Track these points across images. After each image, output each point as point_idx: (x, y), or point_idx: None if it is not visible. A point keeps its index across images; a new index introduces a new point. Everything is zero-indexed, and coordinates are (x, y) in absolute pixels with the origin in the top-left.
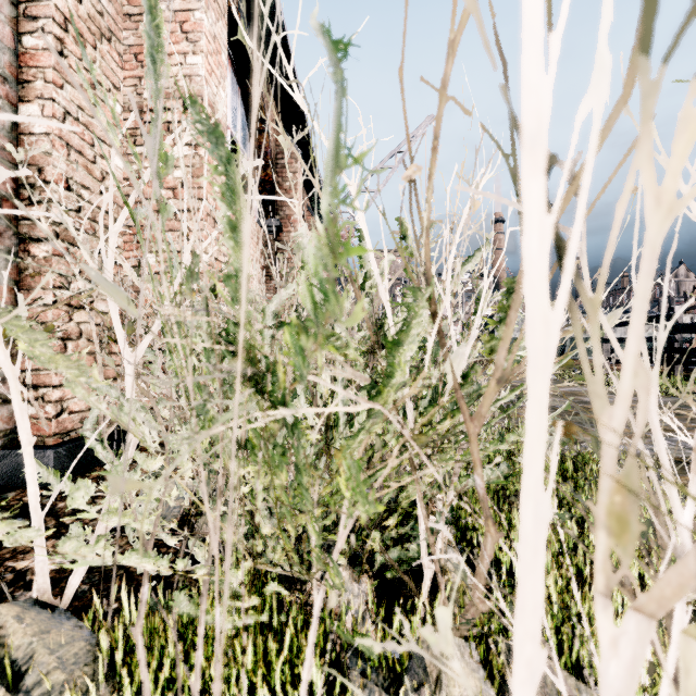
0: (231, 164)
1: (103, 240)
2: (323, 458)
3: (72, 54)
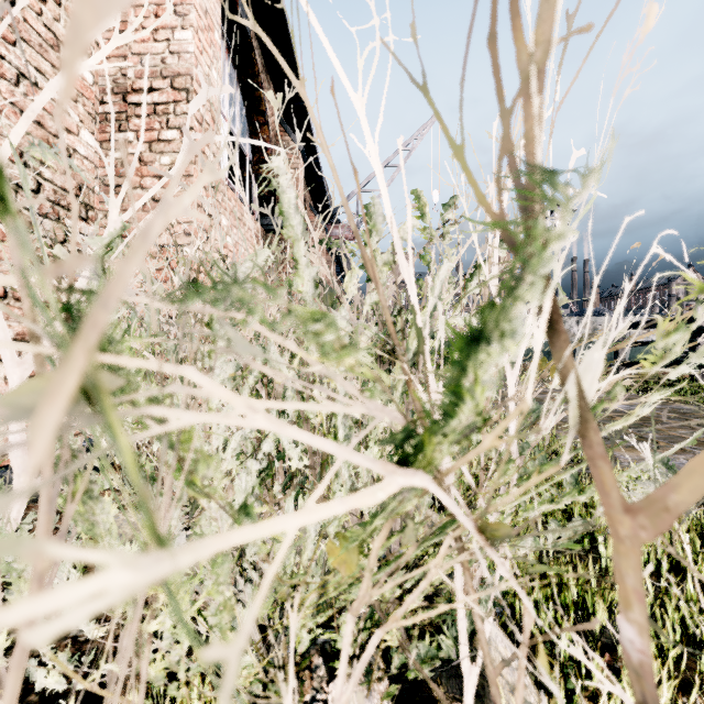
0: None
1: None
2: None
3: (28, 7)
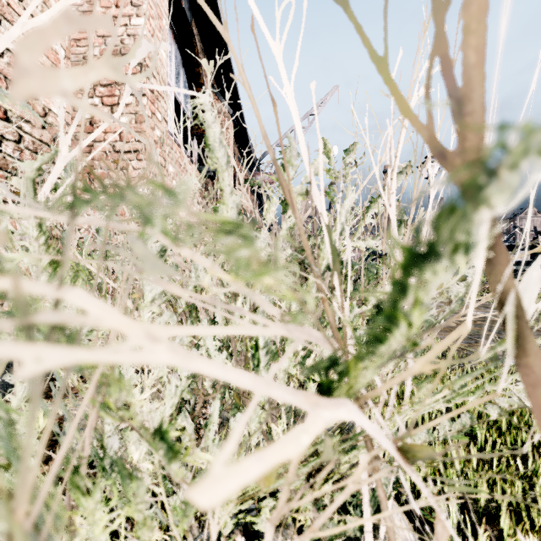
0: None
1: None
2: (238, 415)
3: None
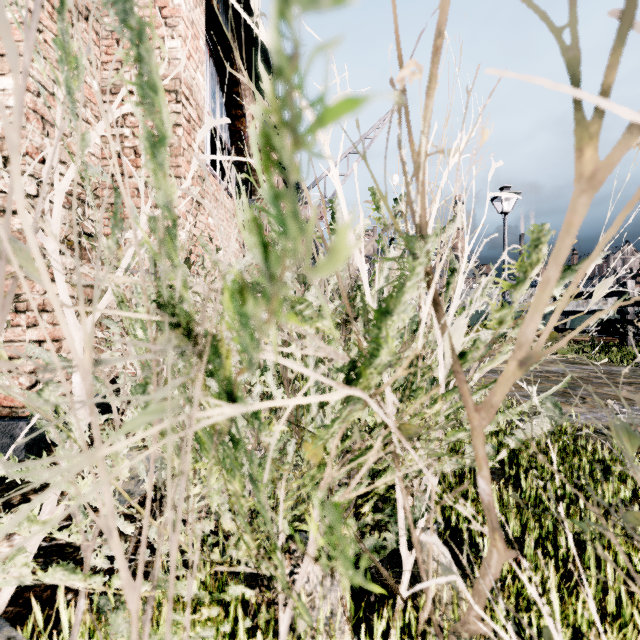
0: (143, 40)
1: (47, 199)
2: (293, 440)
3: (47, 30)
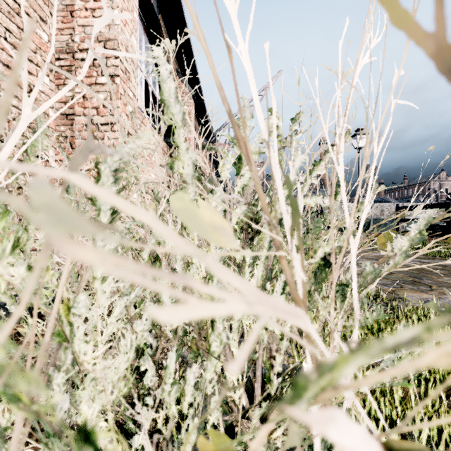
0: None
1: None
2: (194, 366)
3: None
